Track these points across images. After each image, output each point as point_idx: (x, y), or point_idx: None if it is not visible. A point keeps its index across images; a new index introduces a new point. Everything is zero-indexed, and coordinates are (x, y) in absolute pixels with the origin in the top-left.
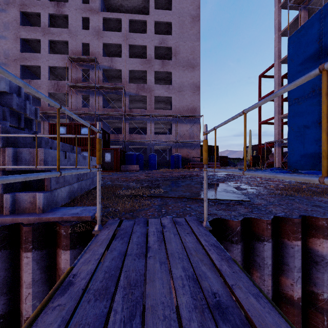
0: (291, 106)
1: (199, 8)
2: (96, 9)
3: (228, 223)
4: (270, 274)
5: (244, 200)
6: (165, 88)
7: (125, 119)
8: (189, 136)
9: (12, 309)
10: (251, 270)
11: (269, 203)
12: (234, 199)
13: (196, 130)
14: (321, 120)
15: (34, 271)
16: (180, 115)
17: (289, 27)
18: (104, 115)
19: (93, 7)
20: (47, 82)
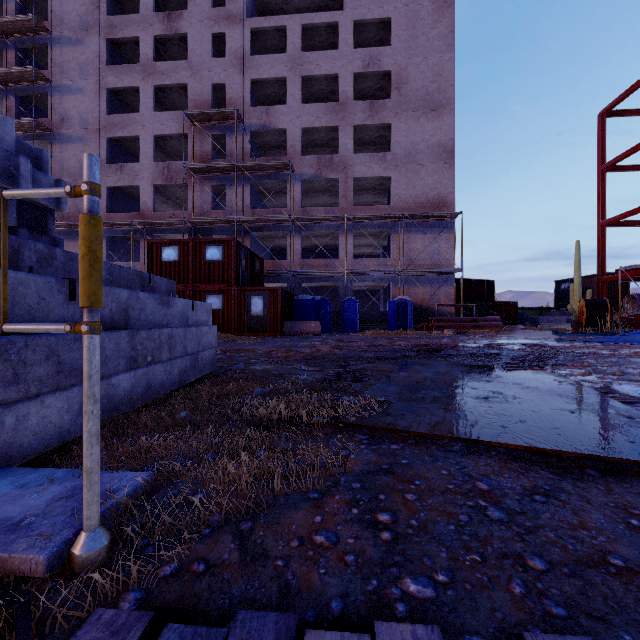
0: None
1: None
2: (237, 15)
3: None
4: None
5: None
6: (377, 160)
7: (293, 229)
8: (430, 259)
9: None
10: None
11: None
12: None
13: (444, 246)
14: None
15: None
16: (410, 213)
17: None
18: (253, 223)
19: (232, 12)
20: (151, 165)
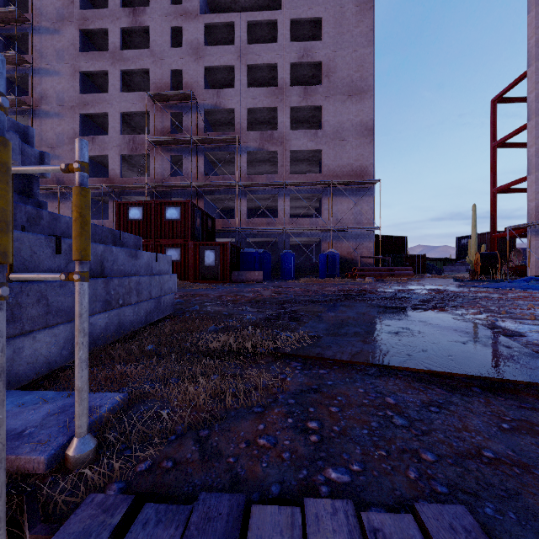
0: None
1: None
2: (193, 12)
3: None
4: None
5: None
6: (310, 136)
7: (240, 193)
8: (354, 218)
9: None
10: None
11: None
12: None
13: (366, 208)
14: None
15: None
16: (337, 181)
17: None
18: (206, 188)
19: (188, 9)
20: (118, 138)
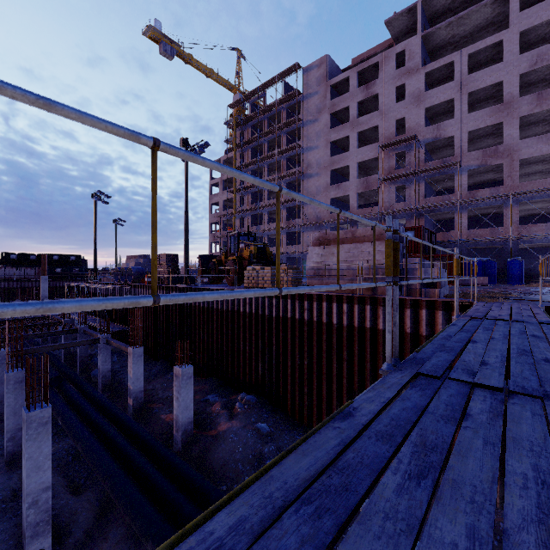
0: None
1: None
2: (414, 68)
3: None
4: None
5: None
6: (545, 140)
7: (460, 208)
8: None
9: (431, 335)
10: None
11: None
12: None
13: None
14: None
15: (442, 319)
16: None
17: None
18: (426, 208)
19: (410, 68)
20: (355, 181)
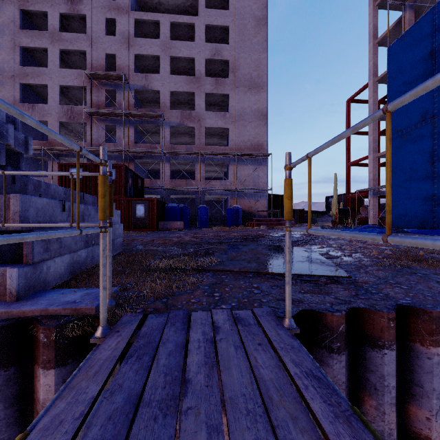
0: (393, 141)
1: (266, 7)
2: (124, 8)
3: (324, 319)
4: (394, 404)
5: (341, 275)
6: (220, 117)
7: (165, 159)
8: (253, 181)
9: None
10: (361, 394)
11: (380, 280)
12: (326, 274)
13: (261, 174)
14: (434, 159)
15: None
16: (240, 153)
17: (389, 34)
18: (136, 153)
19: (120, 5)
20: (57, 107)
